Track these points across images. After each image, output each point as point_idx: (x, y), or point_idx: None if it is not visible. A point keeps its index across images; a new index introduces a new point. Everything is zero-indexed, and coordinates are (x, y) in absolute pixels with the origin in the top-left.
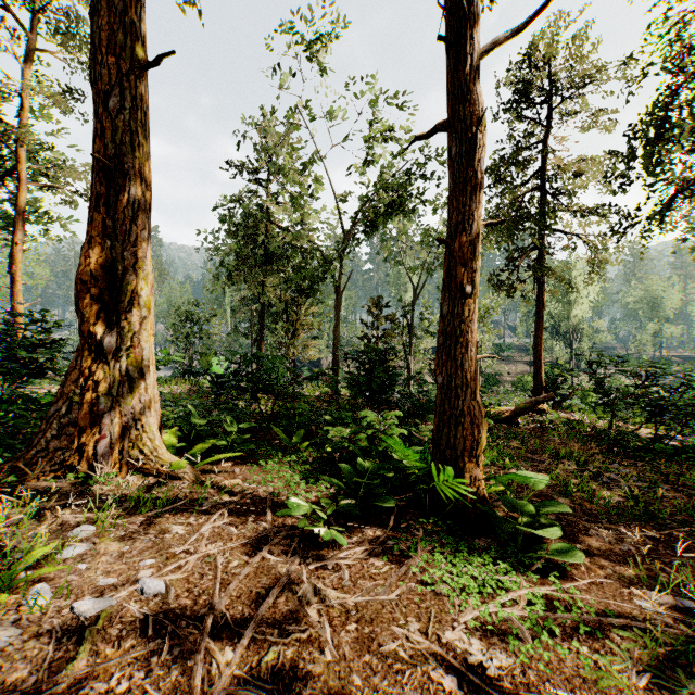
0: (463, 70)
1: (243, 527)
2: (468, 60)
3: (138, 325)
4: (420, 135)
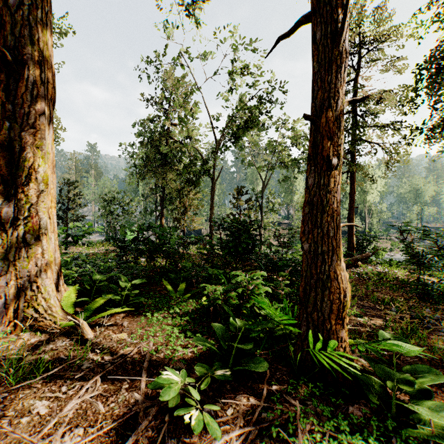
0: None
1: (114, 398)
2: None
3: (35, 197)
4: (283, 34)
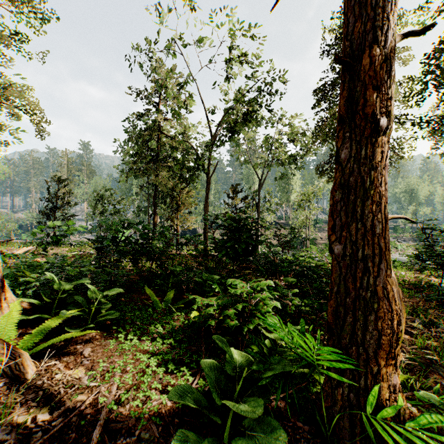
0: None
1: None
2: None
3: None
4: None
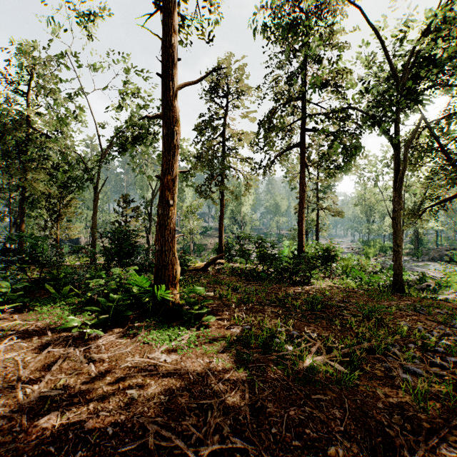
0: (168, 93)
1: (31, 342)
2: (171, 90)
3: None
4: (148, 116)
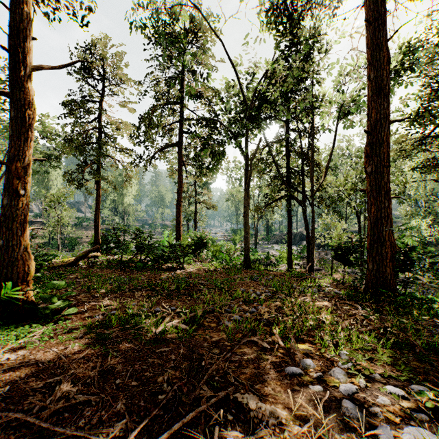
0: (18, 72)
1: None
2: (22, 69)
3: None
4: None
